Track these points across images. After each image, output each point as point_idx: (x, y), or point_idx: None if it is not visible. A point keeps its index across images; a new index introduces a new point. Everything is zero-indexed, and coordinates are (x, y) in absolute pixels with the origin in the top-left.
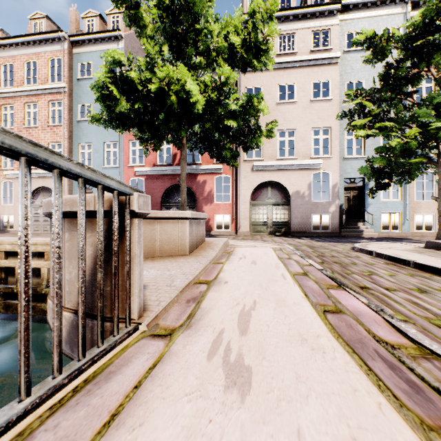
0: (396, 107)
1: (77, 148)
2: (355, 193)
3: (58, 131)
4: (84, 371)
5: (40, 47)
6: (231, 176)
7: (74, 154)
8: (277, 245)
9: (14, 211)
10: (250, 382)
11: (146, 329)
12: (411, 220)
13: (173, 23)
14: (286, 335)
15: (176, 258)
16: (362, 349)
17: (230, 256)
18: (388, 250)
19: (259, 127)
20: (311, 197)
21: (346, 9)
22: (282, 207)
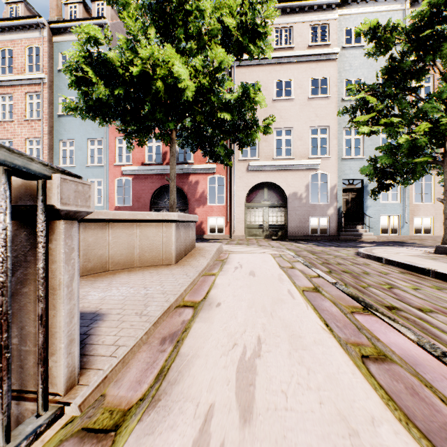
0: (399, 103)
1: (58, 145)
2: (354, 196)
3: (37, 126)
4: None
5: (16, 34)
6: (225, 177)
7: (55, 151)
8: (276, 251)
9: None
10: None
11: (77, 413)
12: (409, 223)
13: None
14: (320, 419)
15: (159, 269)
16: None
17: (224, 265)
18: (398, 256)
19: (256, 121)
20: (309, 199)
21: (345, 3)
22: (278, 210)
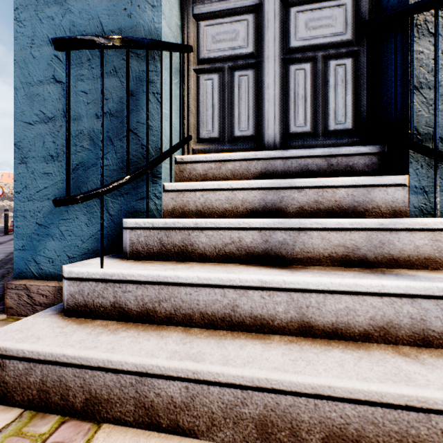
0: None
1: None
2: None
3: None
4: None
5: None
6: None
7: None
8: None
9: None
10: None
11: None
12: None
13: None
14: None
15: None
16: None
17: None
18: None
19: None
20: None
21: None
22: None
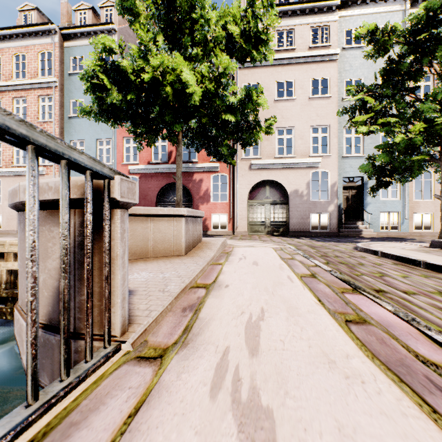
0: (397, 103)
1: None
2: (354, 193)
3: (49, 127)
4: (32, 423)
5: (29, 40)
6: (228, 175)
7: None
8: (277, 245)
9: (2, 210)
10: (275, 440)
11: (130, 348)
12: (409, 220)
13: (168, 10)
14: (308, 355)
15: (171, 259)
16: (410, 375)
17: (229, 257)
18: (394, 250)
19: (258, 122)
20: (310, 196)
21: (345, 5)
22: (280, 207)
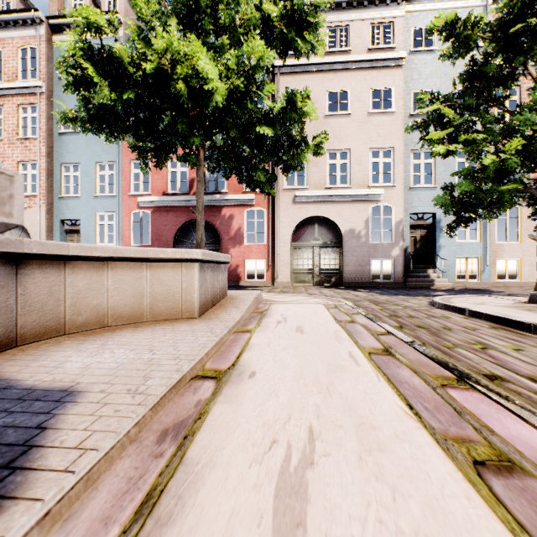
0: (482, 118)
1: (59, 170)
2: (424, 233)
3: (32, 146)
4: None
5: (6, 31)
6: (267, 210)
7: (55, 178)
8: (329, 300)
9: None
10: None
11: None
12: (491, 267)
13: None
14: None
15: (176, 324)
16: None
17: (263, 319)
18: (484, 307)
19: (304, 137)
20: (369, 237)
21: None
22: (332, 250)
